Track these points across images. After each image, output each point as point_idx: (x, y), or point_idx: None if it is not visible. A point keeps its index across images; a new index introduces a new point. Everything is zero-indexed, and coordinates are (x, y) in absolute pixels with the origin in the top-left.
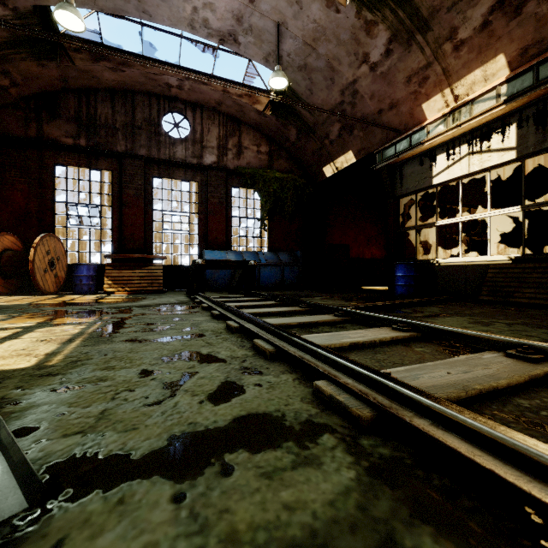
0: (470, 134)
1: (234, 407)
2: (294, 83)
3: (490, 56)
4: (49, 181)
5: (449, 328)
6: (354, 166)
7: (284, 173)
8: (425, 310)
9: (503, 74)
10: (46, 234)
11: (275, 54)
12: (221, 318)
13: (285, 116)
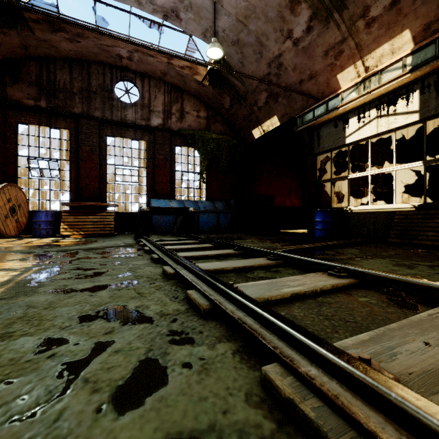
0: (378, 100)
1: (146, 420)
2: (228, 56)
3: (397, 32)
4: (12, 137)
5: (392, 276)
6: (278, 129)
7: (220, 134)
8: (346, 252)
9: (408, 48)
10: (7, 183)
11: (212, 30)
12: (159, 261)
13: (220, 86)
